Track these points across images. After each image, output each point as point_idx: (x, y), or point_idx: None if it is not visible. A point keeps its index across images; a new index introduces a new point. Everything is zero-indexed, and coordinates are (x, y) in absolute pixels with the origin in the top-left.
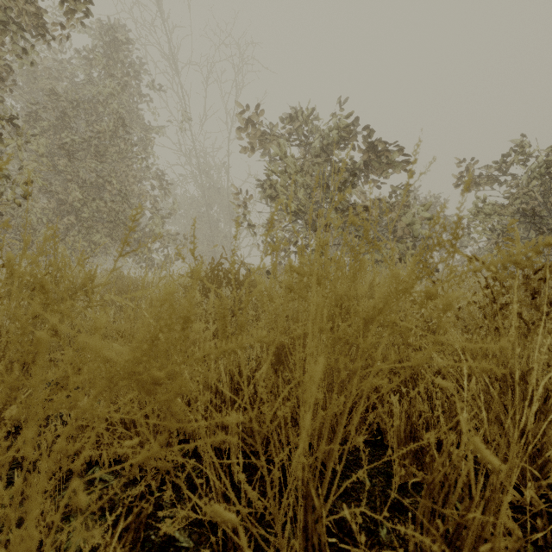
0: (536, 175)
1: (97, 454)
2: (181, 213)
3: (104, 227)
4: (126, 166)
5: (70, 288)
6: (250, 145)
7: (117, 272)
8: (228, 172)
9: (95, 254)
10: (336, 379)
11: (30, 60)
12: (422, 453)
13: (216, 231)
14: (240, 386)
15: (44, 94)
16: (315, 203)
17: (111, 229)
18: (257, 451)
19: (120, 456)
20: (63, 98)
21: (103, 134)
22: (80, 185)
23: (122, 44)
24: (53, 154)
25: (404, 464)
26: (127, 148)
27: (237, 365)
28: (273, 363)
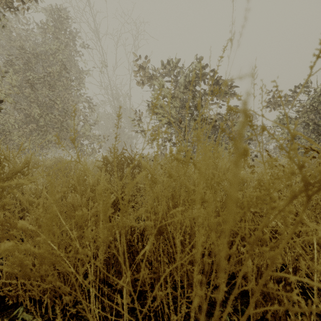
0: (315, 100)
1: (22, 298)
2: (102, 123)
3: (54, 131)
4: (68, 94)
5: (12, 170)
6: (143, 81)
7: (60, 158)
8: (130, 99)
9: (48, 147)
10: (215, 262)
11: (8, 29)
12: (269, 297)
13: (123, 134)
14: (131, 243)
15: (16, 49)
16: (182, 117)
17: (58, 132)
18: (144, 290)
19: (41, 297)
20: (28, 52)
21: (52, 74)
22: (39, 105)
23: (65, 20)
24: (22, 86)
25: (255, 305)
26: (68, 83)
27: (129, 227)
28: (155, 234)
